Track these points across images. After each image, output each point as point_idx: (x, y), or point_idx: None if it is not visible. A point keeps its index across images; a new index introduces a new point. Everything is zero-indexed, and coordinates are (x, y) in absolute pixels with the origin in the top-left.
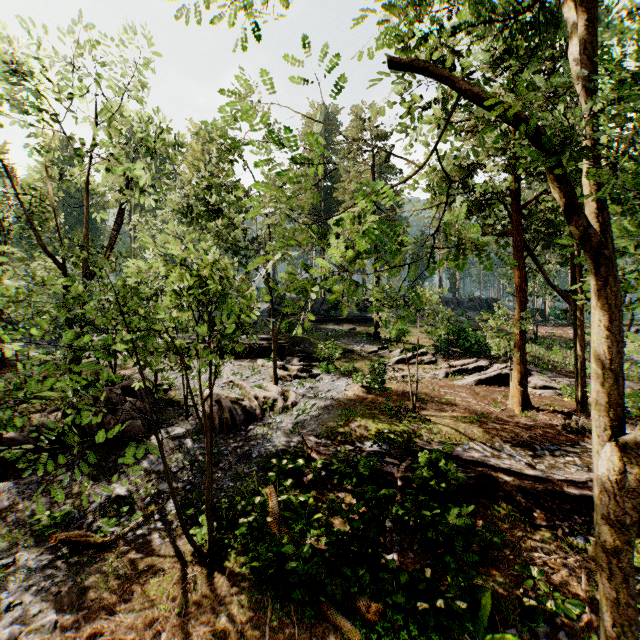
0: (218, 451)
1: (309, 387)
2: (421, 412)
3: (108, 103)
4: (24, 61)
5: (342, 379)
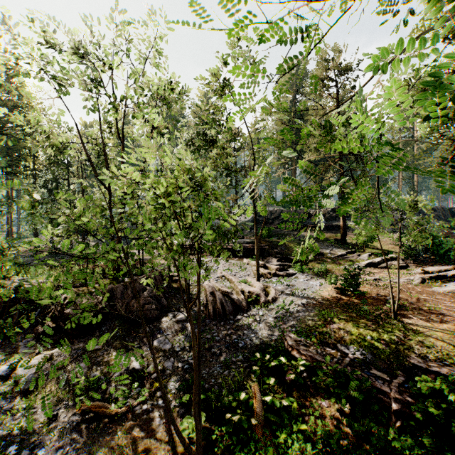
0: (211, 337)
1: (286, 285)
2: (404, 320)
3: (135, 69)
4: (81, 45)
5: (315, 279)
